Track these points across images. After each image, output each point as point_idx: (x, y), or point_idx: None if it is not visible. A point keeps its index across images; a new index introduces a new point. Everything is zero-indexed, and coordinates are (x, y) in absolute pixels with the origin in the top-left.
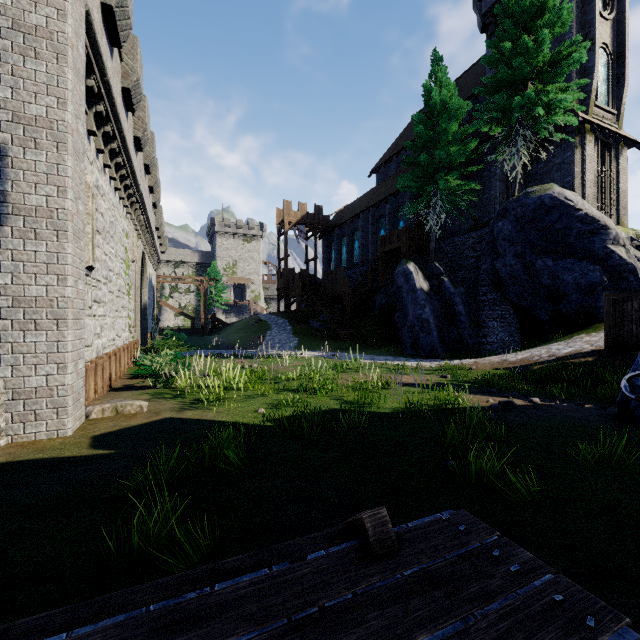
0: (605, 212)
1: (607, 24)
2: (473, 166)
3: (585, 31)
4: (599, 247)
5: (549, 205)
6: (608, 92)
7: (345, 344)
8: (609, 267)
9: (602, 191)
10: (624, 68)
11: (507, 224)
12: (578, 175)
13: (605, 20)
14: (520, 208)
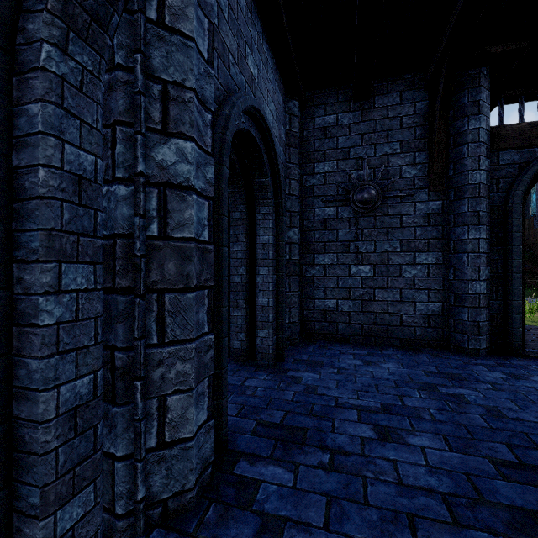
0: None
1: None
2: None
3: None
4: None
5: None
6: None
7: (536, 292)
8: None
9: None
10: None
11: None
12: None
13: None
14: None
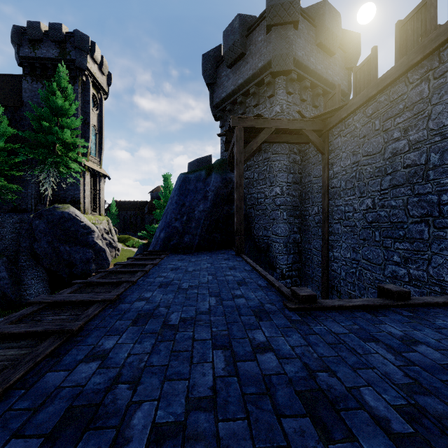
0: (95, 210)
1: (96, 115)
2: (15, 171)
3: (86, 116)
4: (91, 240)
5: (68, 218)
6: (96, 149)
7: None
8: (95, 250)
9: (93, 198)
10: (103, 140)
11: (42, 223)
12: (82, 191)
13: (95, 113)
14: (51, 216)
